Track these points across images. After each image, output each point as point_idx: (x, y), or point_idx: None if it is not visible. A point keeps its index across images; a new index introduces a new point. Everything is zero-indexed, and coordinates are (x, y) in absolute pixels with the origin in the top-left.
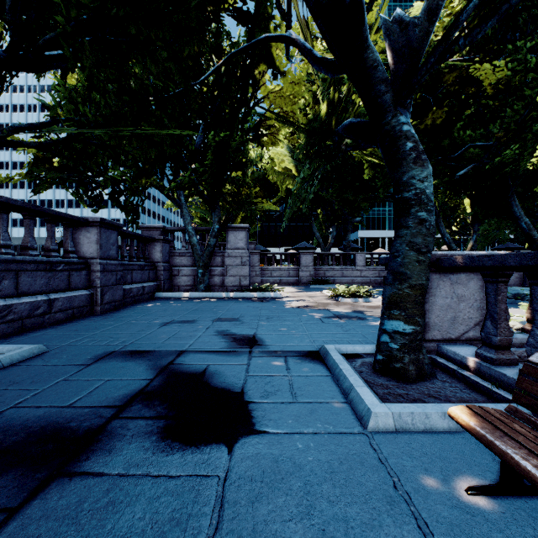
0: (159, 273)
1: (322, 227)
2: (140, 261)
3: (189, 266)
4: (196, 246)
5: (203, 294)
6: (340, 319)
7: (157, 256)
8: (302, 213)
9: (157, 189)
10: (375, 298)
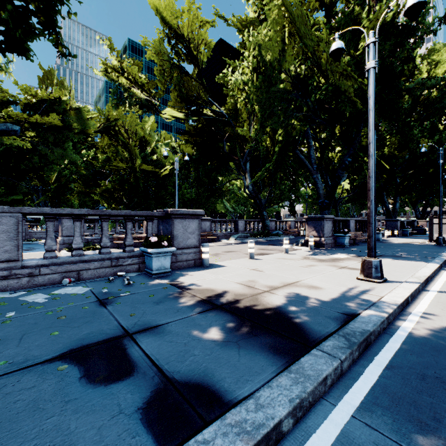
0: None
1: None
2: None
3: None
4: None
5: None
6: None
7: None
8: None
9: None
10: None
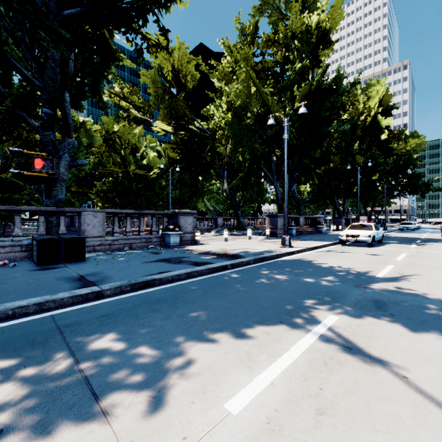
0: None
1: None
2: None
3: None
4: None
5: (5, 238)
6: None
7: None
8: None
9: None
10: None
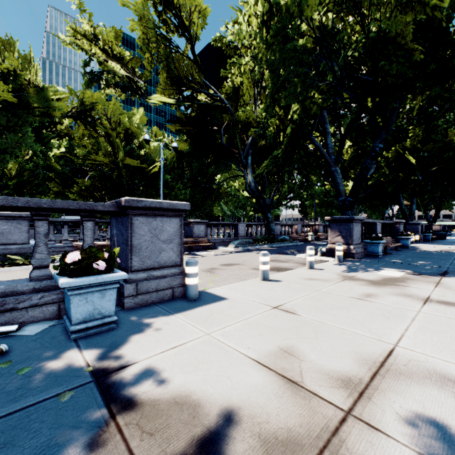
0: None
1: None
2: None
3: None
4: None
5: None
6: None
7: None
8: None
9: None
10: None
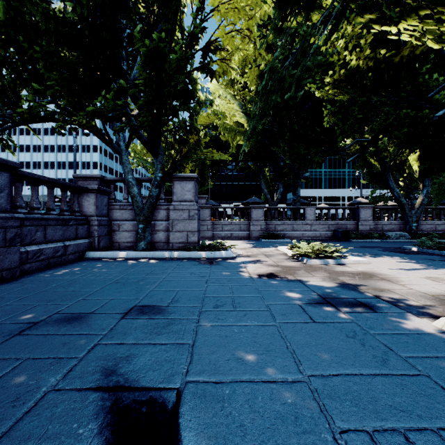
0: (92, 229)
1: (269, 184)
2: (64, 215)
3: (131, 221)
4: (136, 198)
5: (142, 253)
6: (336, 310)
7: (91, 209)
8: (251, 171)
9: (91, 131)
10: (348, 260)
